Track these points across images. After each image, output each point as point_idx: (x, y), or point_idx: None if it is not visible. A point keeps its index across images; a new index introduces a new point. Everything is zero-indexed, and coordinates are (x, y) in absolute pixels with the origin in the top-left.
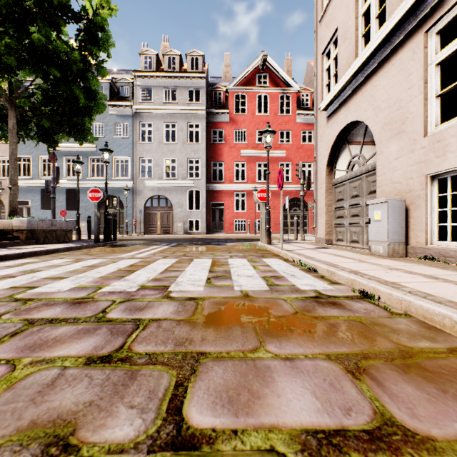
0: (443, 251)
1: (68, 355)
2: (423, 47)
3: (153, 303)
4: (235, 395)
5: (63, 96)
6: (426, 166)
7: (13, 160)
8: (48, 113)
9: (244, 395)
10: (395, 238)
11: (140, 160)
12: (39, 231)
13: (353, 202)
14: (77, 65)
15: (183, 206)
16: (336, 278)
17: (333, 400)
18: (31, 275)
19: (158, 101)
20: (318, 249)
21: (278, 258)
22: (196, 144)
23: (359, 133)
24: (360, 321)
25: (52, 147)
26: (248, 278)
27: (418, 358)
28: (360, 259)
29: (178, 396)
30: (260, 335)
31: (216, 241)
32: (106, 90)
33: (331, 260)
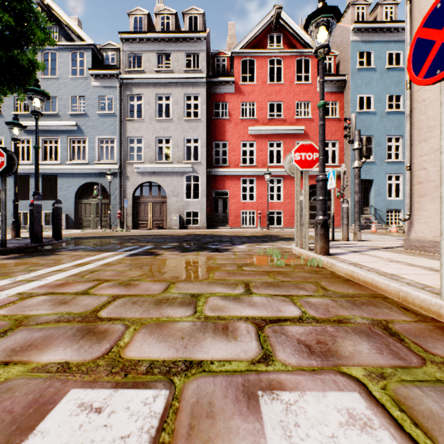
0: None
1: None
2: None
3: None
4: None
5: None
6: None
7: None
8: None
9: None
10: None
11: (128, 140)
12: None
13: None
14: None
15: (179, 195)
16: None
17: None
18: None
19: (149, 69)
20: None
21: None
22: (195, 120)
23: None
24: None
25: None
26: None
27: None
28: None
29: None
30: None
31: (217, 241)
32: (88, 57)
33: None
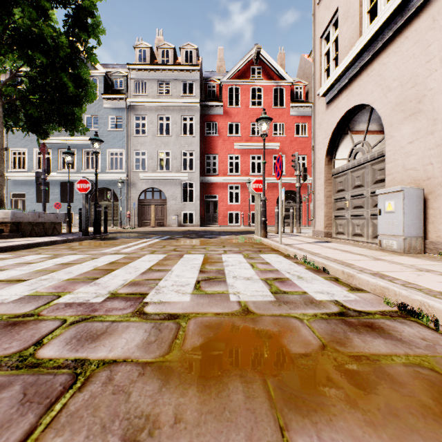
0: None
1: None
2: None
3: (117, 324)
4: None
5: (52, 85)
6: None
7: None
8: (36, 102)
9: None
10: (412, 231)
11: (134, 153)
12: (25, 224)
13: (355, 192)
14: (64, 50)
15: (177, 199)
16: (356, 282)
17: None
18: None
19: (152, 94)
20: (319, 243)
21: (277, 253)
22: (190, 137)
23: (363, 119)
24: (432, 368)
25: (42, 137)
26: (247, 281)
27: None
28: (373, 256)
29: None
30: (278, 406)
31: (210, 234)
32: (101, 83)
33: (341, 258)
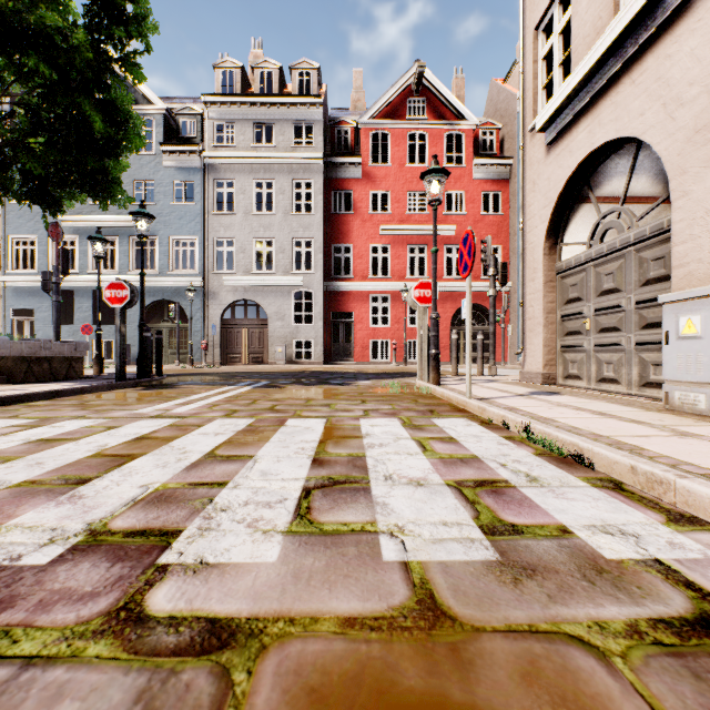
0: None
1: None
2: None
3: (31, 681)
4: None
5: (66, 119)
6: None
7: None
8: (38, 149)
9: None
10: None
11: (214, 242)
12: (15, 360)
13: (604, 303)
14: (83, 55)
15: (286, 318)
16: (678, 498)
17: None
18: None
19: (243, 145)
20: (540, 396)
21: (465, 416)
22: (307, 215)
23: (619, 167)
24: None
25: (51, 212)
26: (416, 490)
27: None
28: (666, 426)
29: None
30: None
31: (339, 377)
32: (159, 126)
33: (605, 431)
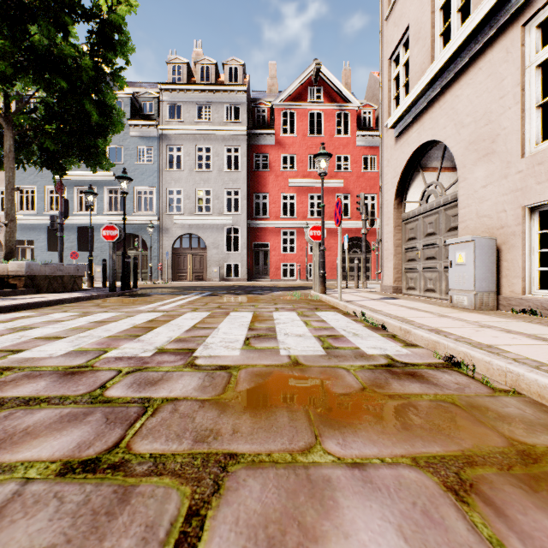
0: (546, 303)
1: (37, 458)
2: (520, 44)
3: (172, 373)
4: (279, 534)
5: (72, 112)
6: (524, 195)
7: (10, 190)
8: (53, 132)
9: (292, 535)
10: (484, 286)
11: (167, 191)
12: (41, 278)
13: (428, 241)
14: (88, 73)
15: (220, 247)
16: (412, 338)
17: (431, 544)
18: (21, 333)
19: (189, 120)
20: (385, 300)
21: (335, 311)
22: (235, 172)
23: (436, 156)
24: (453, 402)
25: (58, 175)
26: (298, 338)
27: (547, 465)
28: (439, 313)
29: (190, 536)
30: (316, 424)
31: (259, 290)
32: (126, 106)
33: (403, 315)
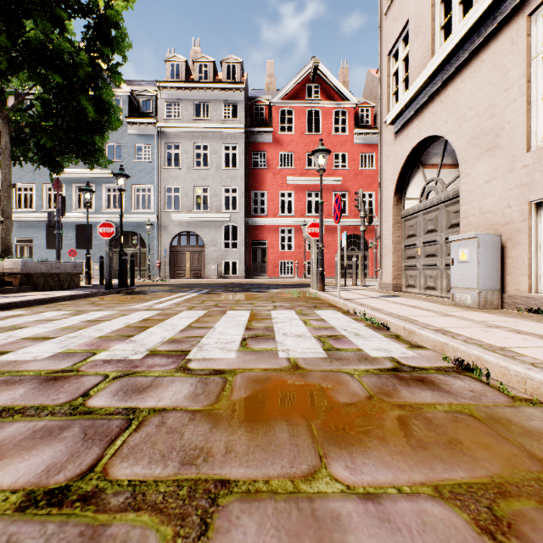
0: None
1: None
2: (526, 35)
3: (162, 379)
4: None
5: (69, 109)
6: (530, 190)
7: (6, 187)
8: (49, 129)
9: None
10: (488, 284)
11: (165, 189)
12: (37, 275)
13: (428, 238)
14: (84, 69)
15: (218, 245)
16: (417, 339)
17: None
18: (8, 334)
19: (187, 118)
20: (384, 298)
21: (334, 309)
22: (233, 170)
23: (436, 152)
24: (471, 414)
25: (55, 172)
26: (298, 338)
27: None
28: (442, 312)
29: None
30: (320, 441)
31: (257, 287)
32: (125, 104)
33: (406, 314)
